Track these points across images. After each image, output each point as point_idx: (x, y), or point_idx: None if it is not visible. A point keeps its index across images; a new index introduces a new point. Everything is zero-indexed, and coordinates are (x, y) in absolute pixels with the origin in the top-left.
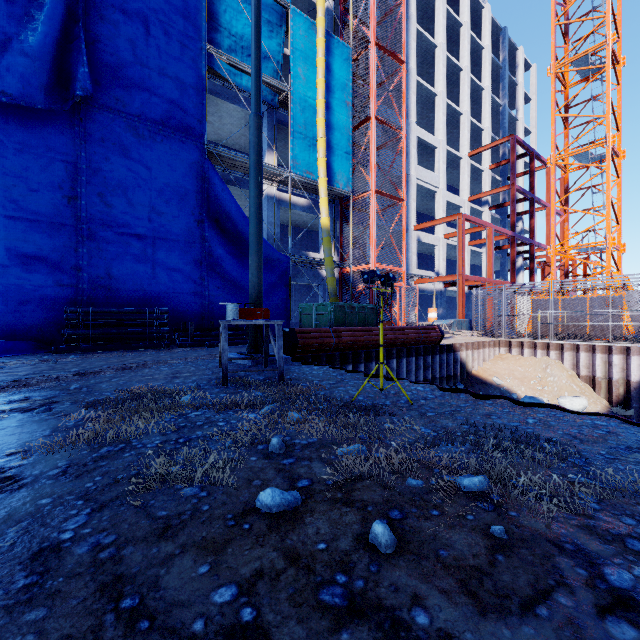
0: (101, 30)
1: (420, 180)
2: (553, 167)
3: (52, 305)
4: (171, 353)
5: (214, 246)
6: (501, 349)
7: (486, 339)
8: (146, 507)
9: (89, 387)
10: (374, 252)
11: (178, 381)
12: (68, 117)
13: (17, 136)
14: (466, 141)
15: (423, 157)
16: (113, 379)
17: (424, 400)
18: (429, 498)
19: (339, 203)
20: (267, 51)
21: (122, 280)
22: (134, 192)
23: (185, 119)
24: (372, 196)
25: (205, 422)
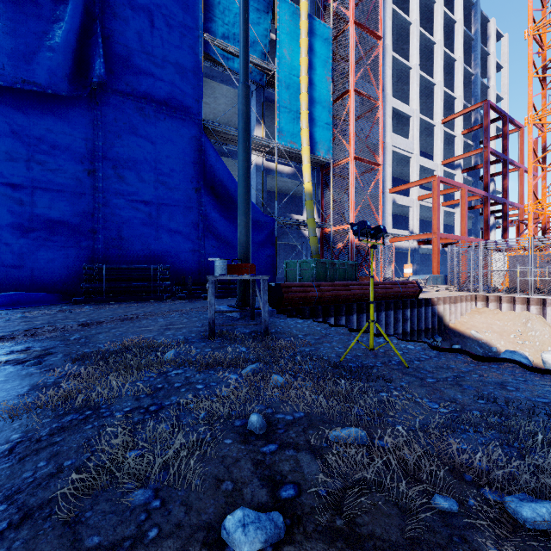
0: (114, 26)
1: (395, 147)
2: (531, 127)
3: (74, 262)
4: (170, 305)
5: (209, 210)
6: (478, 303)
7: (462, 293)
8: (77, 525)
9: (87, 338)
10: (353, 213)
11: (169, 333)
12: (87, 102)
13: (46, 120)
14: (439, 109)
15: (398, 126)
16: (112, 330)
17: (418, 361)
18: (475, 539)
19: (320, 170)
20: (256, 36)
21: (131, 241)
22: (141, 164)
23: (184, 99)
24: (351, 162)
25: (183, 383)
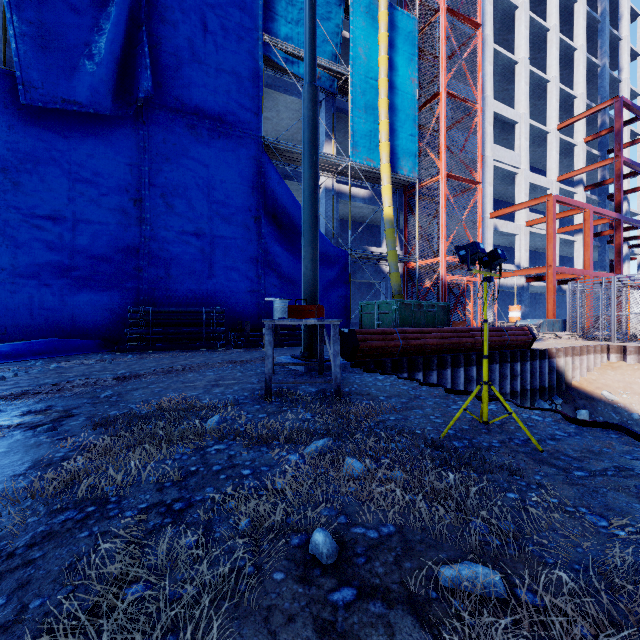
0: (162, 32)
1: (497, 161)
2: None
3: (118, 305)
4: (224, 354)
5: (270, 243)
6: (611, 356)
7: (589, 343)
8: None
9: (120, 395)
10: (444, 243)
11: (217, 391)
12: (132, 121)
13: (88, 143)
14: (554, 112)
15: (500, 136)
16: (151, 385)
17: (553, 441)
18: None
19: (403, 192)
20: (325, 33)
21: (181, 280)
22: (193, 191)
23: (242, 113)
24: (442, 180)
25: (225, 466)
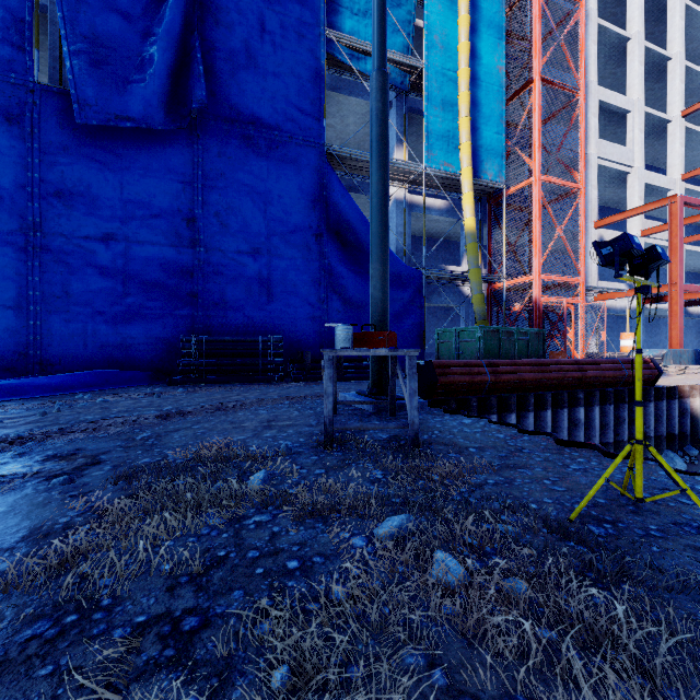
0: (217, 36)
1: (603, 159)
2: None
3: (171, 334)
4: (282, 389)
5: (334, 263)
6: None
7: None
8: None
9: (158, 437)
10: (538, 259)
11: (268, 435)
12: (186, 135)
13: (141, 161)
14: (677, 95)
15: (606, 129)
16: (195, 425)
17: None
18: None
19: (487, 201)
20: (395, 22)
21: (237, 306)
22: (249, 208)
23: (302, 119)
24: (535, 184)
25: (264, 552)
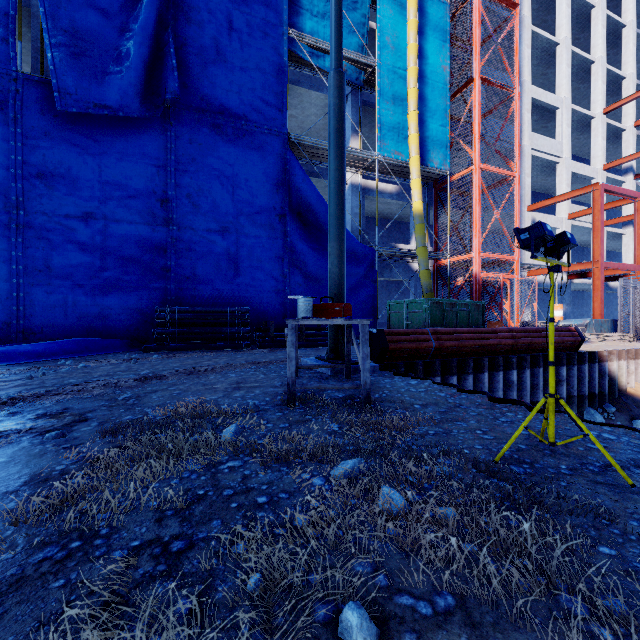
0: (188, 33)
1: (535, 150)
2: None
3: (146, 305)
4: (248, 355)
5: (295, 241)
6: None
7: None
8: None
9: (138, 398)
10: (478, 238)
11: (237, 395)
12: (160, 123)
13: (118, 146)
14: (600, 95)
15: (538, 124)
16: (171, 387)
17: (639, 468)
18: None
19: (433, 186)
20: (351, 24)
21: (207, 279)
22: (218, 190)
23: (266, 110)
24: (475, 172)
25: (237, 490)
